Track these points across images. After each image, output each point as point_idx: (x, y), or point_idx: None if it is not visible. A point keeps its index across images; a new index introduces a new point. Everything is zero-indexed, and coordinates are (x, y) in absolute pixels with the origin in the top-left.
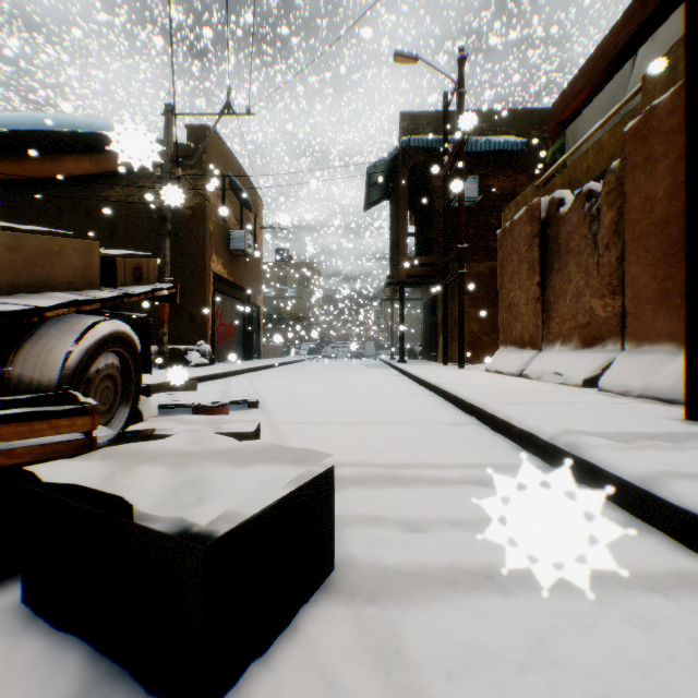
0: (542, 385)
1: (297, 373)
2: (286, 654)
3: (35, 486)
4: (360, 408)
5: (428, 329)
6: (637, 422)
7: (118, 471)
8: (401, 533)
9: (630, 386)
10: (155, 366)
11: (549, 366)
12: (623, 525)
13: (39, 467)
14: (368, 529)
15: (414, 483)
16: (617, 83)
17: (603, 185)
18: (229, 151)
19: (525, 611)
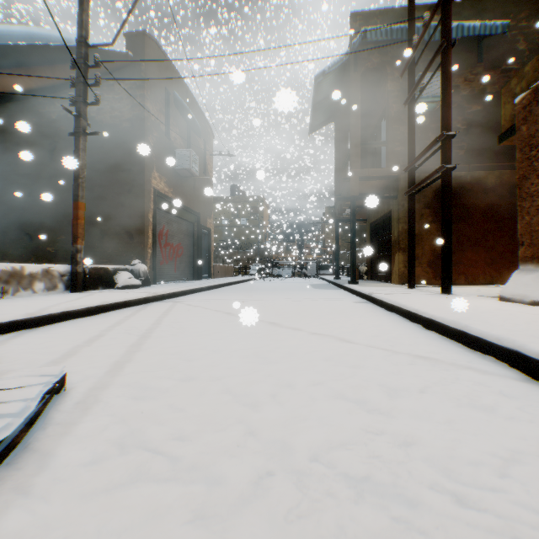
0: None
1: (237, 297)
2: None
3: None
4: None
5: (375, 249)
6: None
7: None
8: None
9: None
10: (68, 289)
11: None
12: None
13: None
14: None
15: None
16: None
17: None
18: (174, 69)
19: None
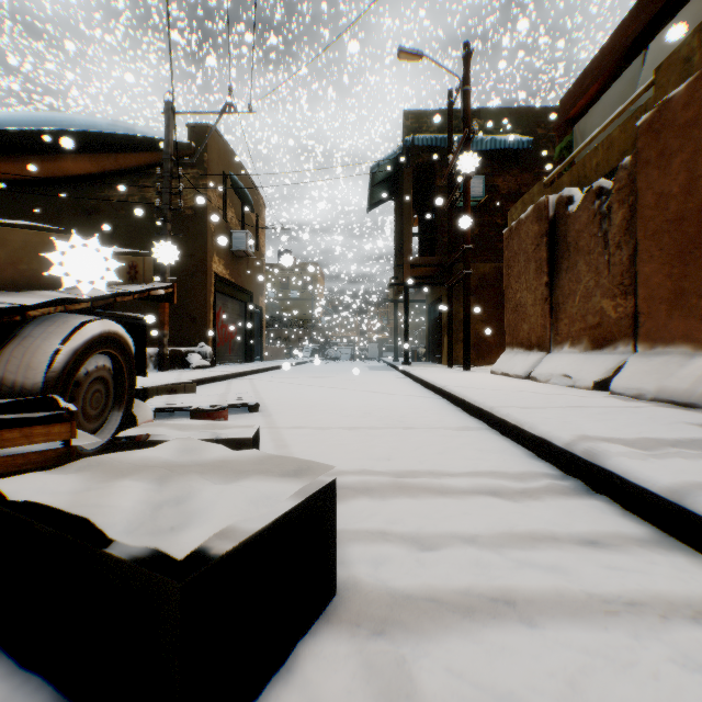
0: (551, 388)
1: (299, 375)
2: (281, 701)
3: (6, 501)
4: (364, 411)
5: (432, 331)
6: (656, 427)
7: (94, 487)
8: (410, 551)
9: (644, 389)
10: (155, 369)
11: (557, 369)
12: (651, 541)
13: (6, 482)
14: (373, 546)
15: (422, 493)
16: (627, 78)
17: (614, 182)
18: (231, 150)
19: (552, 646)
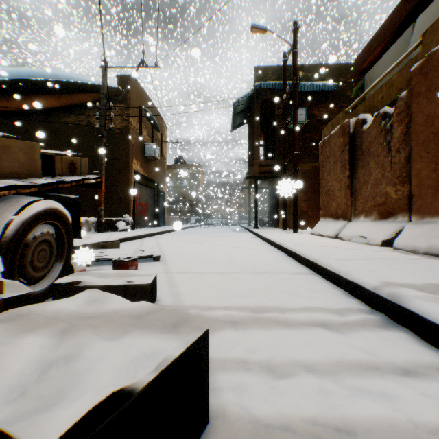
0: (353, 245)
1: (188, 235)
2: None
3: None
4: (229, 261)
5: (272, 207)
6: (434, 275)
7: (1, 342)
8: (266, 378)
9: (418, 246)
10: (95, 231)
11: (356, 232)
12: None
13: None
14: (237, 374)
15: (272, 326)
16: (401, 42)
17: (395, 109)
18: (144, 92)
19: None
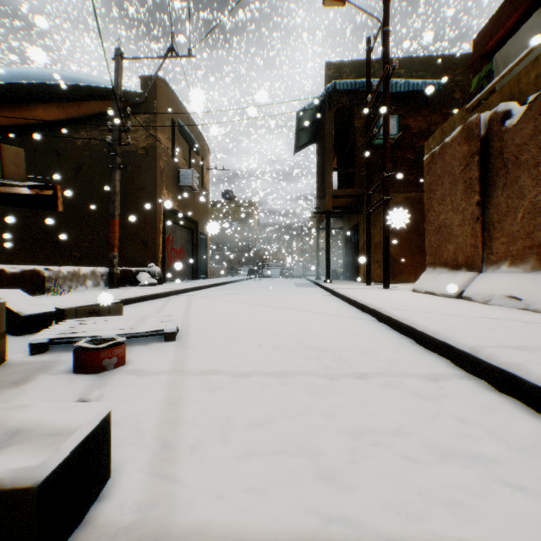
0: (500, 311)
1: (234, 292)
2: None
3: None
4: (295, 341)
5: (349, 253)
6: None
7: None
8: None
9: None
10: (106, 286)
11: (498, 289)
12: None
13: None
14: None
15: None
16: None
17: None
18: (179, 101)
19: None
